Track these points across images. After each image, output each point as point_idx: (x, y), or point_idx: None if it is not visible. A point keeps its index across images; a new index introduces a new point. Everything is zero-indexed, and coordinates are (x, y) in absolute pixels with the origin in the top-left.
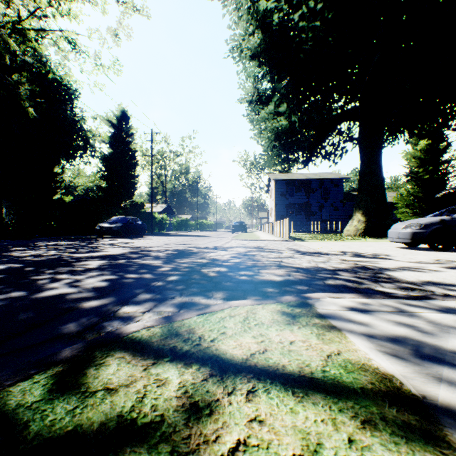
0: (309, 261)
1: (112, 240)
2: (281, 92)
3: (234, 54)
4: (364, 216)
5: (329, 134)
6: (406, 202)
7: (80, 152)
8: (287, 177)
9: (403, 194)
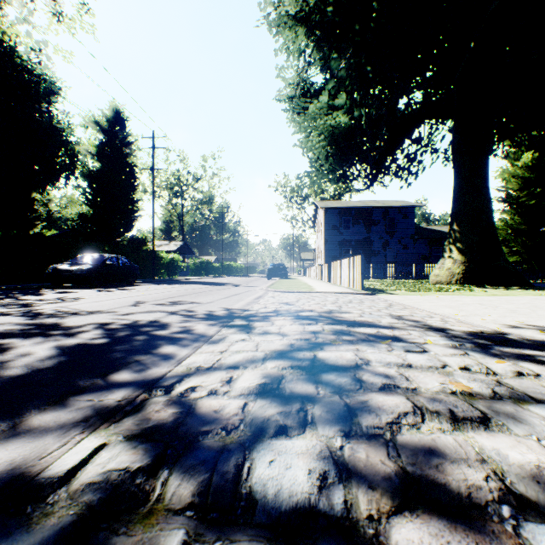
0: None
1: (60, 292)
2: (339, 75)
3: (270, 21)
4: (463, 255)
5: (405, 139)
6: (501, 238)
7: (65, 172)
8: (341, 205)
9: (496, 227)
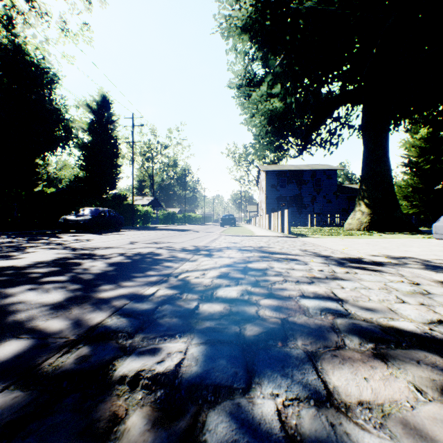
0: (395, 294)
1: (73, 236)
2: (275, 71)
3: (222, 29)
4: (369, 208)
5: (326, 119)
6: (404, 194)
7: (62, 142)
8: (278, 168)
9: (400, 186)
